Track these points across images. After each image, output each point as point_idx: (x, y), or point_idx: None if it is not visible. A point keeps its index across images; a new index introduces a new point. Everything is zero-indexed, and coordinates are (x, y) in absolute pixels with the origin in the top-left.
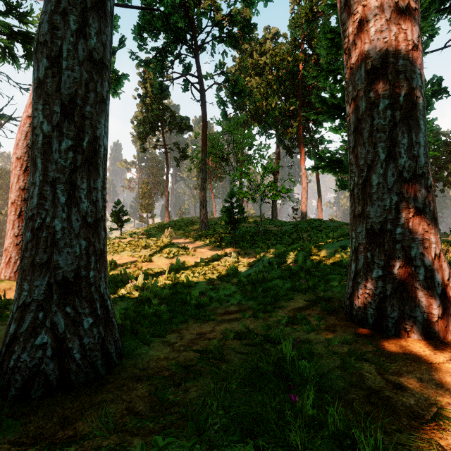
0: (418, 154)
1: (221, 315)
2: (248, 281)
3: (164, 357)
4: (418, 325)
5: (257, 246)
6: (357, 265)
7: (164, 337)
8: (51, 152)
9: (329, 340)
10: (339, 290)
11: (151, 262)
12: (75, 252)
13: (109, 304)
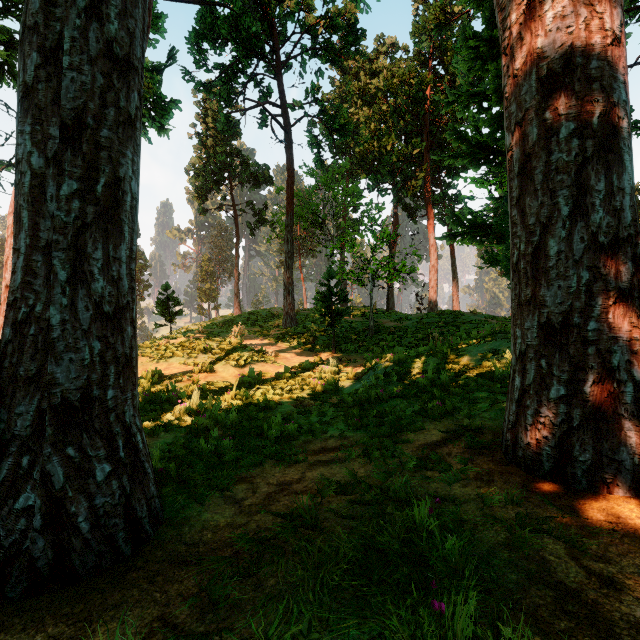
0: (622, 207)
1: (315, 453)
2: (354, 401)
3: (226, 524)
4: (624, 473)
5: (366, 349)
6: (525, 379)
7: (227, 489)
8: (44, 200)
9: (484, 498)
10: (492, 416)
11: (212, 373)
12: (83, 359)
13: (140, 440)
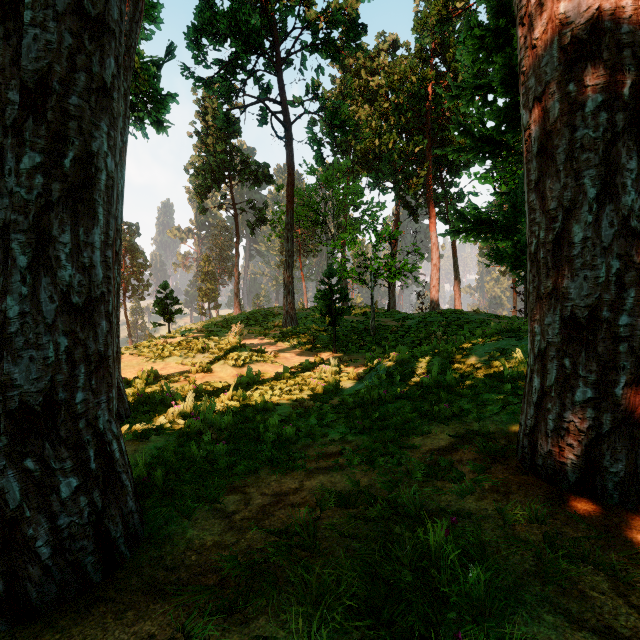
0: None
1: (314, 459)
2: (356, 402)
3: (213, 543)
4: None
5: (368, 349)
6: (545, 379)
7: (217, 501)
8: (1, 174)
9: (505, 514)
10: (503, 419)
11: (210, 373)
12: (46, 358)
13: (116, 448)
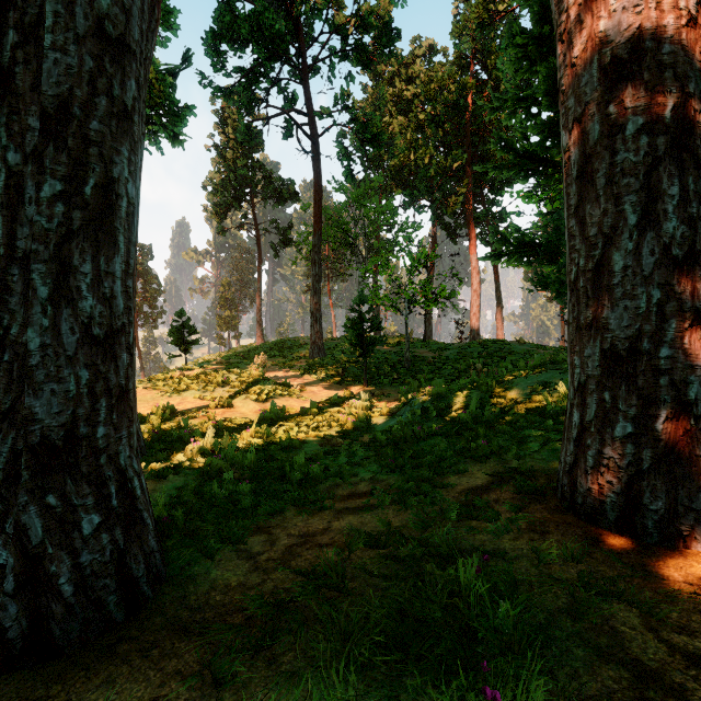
0: (699, 214)
1: (343, 499)
2: (388, 440)
3: (238, 583)
4: None
5: (402, 382)
6: (584, 414)
7: (241, 541)
8: (21, 203)
9: (540, 553)
10: (544, 457)
11: (230, 408)
12: (67, 391)
13: (137, 485)
